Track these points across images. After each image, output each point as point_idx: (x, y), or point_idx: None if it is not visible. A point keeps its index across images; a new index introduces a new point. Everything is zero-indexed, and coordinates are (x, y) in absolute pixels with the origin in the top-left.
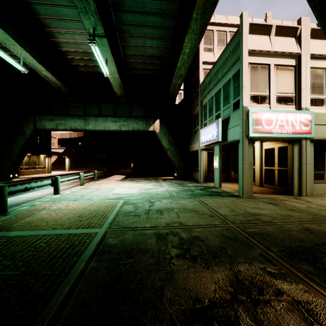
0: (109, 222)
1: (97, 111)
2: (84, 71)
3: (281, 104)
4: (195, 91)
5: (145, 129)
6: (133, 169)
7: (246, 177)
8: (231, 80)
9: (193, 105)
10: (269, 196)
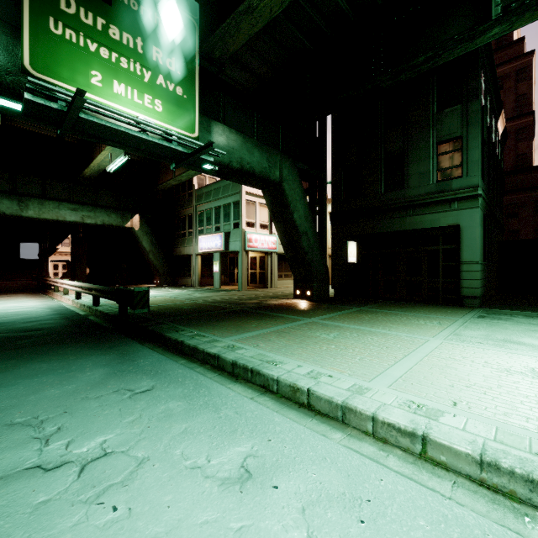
0: (190, 300)
1: (39, 189)
2: (22, 128)
3: (262, 229)
4: (185, 191)
5: (120, 224)
6: (90, 277)
7: (244, 276)
8: (232, 204)
9: (183, 205)
10: (256, 289)
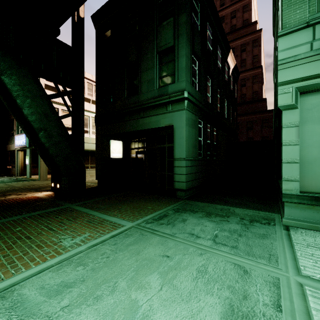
0: None
1: None
2: None
3: None
4: None
5: None
6: None
7: (42, 168)
8: None
9: None
10: None
